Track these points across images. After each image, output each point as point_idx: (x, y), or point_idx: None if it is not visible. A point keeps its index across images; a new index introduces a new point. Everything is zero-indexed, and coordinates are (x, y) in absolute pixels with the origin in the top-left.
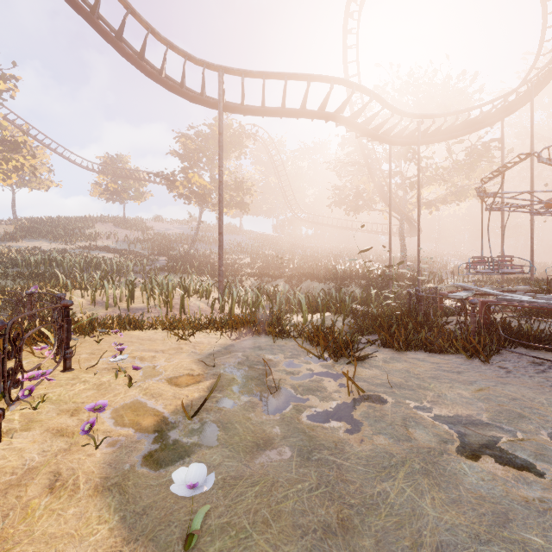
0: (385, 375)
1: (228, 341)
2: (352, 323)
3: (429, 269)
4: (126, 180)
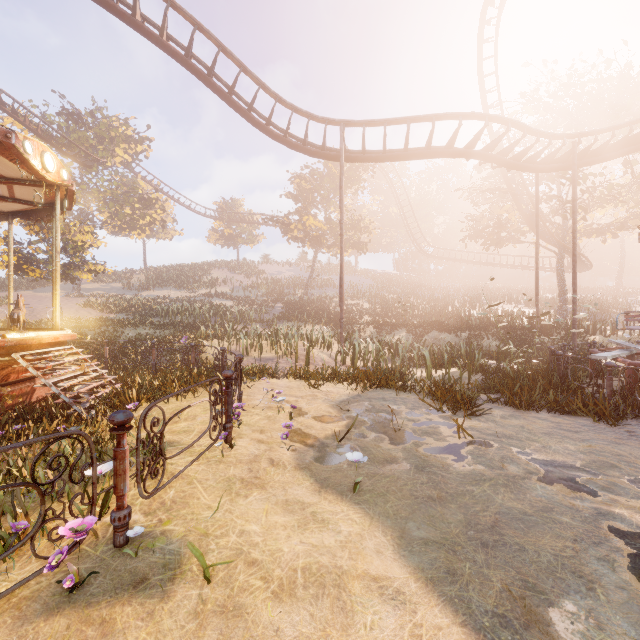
0: (498, 428)
1: (354, 392)
2: (481, 380)
3: (603, 314)
4: (239, 224)
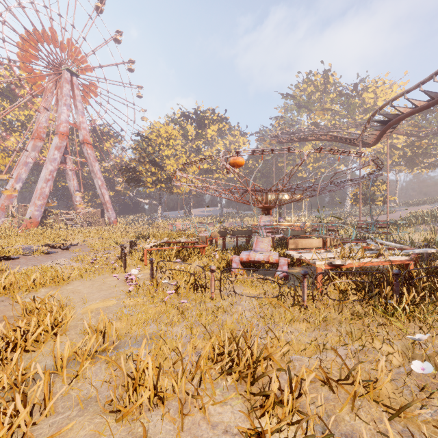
0: None
1: None
2: None
3: None
4: None
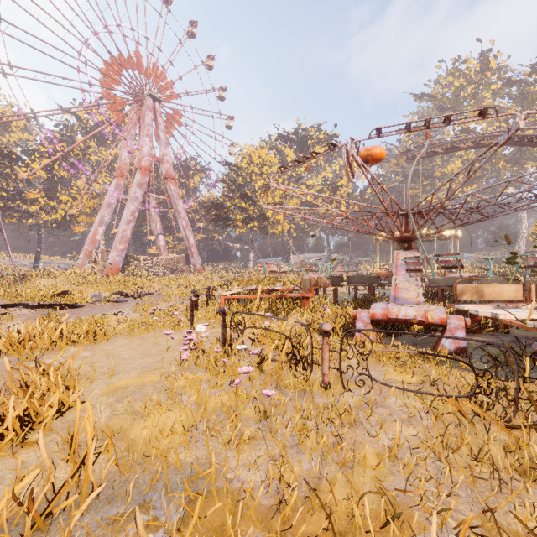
0: None
1: None
2: None
3: None
4: None
